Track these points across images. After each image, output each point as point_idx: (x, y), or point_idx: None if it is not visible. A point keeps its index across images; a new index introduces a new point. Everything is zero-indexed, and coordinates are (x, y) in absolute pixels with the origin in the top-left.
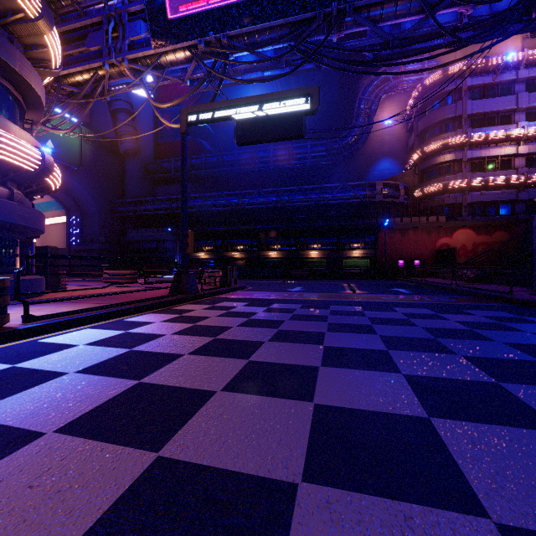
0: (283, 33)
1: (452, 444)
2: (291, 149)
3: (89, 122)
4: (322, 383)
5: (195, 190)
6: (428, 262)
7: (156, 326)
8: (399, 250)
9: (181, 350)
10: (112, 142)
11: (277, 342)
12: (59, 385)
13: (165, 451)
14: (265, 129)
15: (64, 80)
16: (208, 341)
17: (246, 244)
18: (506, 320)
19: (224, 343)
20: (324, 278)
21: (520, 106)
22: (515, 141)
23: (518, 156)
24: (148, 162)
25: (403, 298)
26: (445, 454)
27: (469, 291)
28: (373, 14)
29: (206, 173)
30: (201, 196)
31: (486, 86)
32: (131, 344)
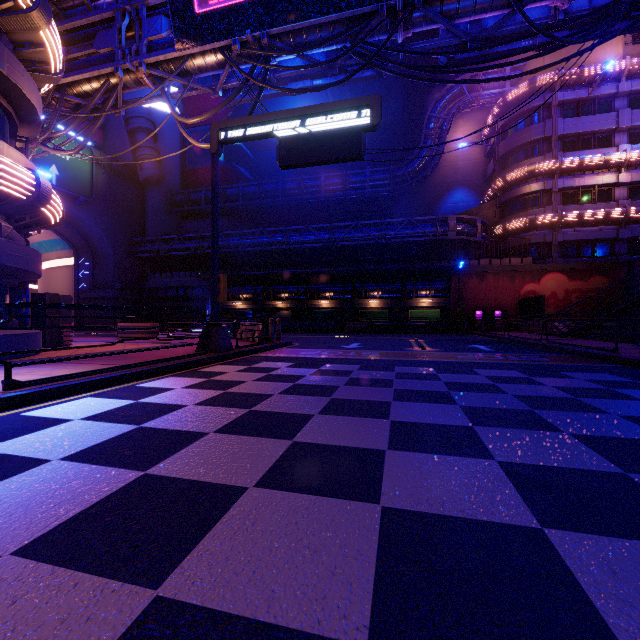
0: (337, 32)
1: (582, 572)
2: (346, 177)
3: (102, 144)
4: (390, 474)
5: (230, 226)
6: (511, 313)
7: (176, 393)
8: (475, 299)
9: (205, 427)
10: (130, 168)
11: (330, 416)
12: (35, 479)
13: (167, 587)
14: (314, 148)
15: (68, 90)
16: (240, 414)
17: (292, 291)
18: (616, 385)
19: (262, 417)
20: (386, 332)
21: (621, 126)
22: (615, 167)
23: (619, 185)
24: (174, 192)
25: (484, 357)
26: (576, 590)
27: (564, 349)
28: (447, 8)
29: (244, 206)
30: (238, 233)
31: (580, 102)
32: (140, 419)
